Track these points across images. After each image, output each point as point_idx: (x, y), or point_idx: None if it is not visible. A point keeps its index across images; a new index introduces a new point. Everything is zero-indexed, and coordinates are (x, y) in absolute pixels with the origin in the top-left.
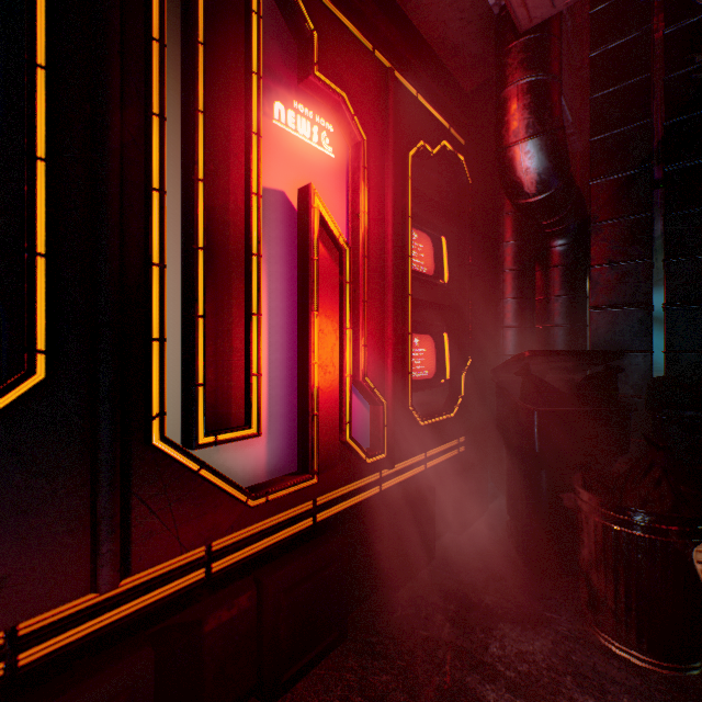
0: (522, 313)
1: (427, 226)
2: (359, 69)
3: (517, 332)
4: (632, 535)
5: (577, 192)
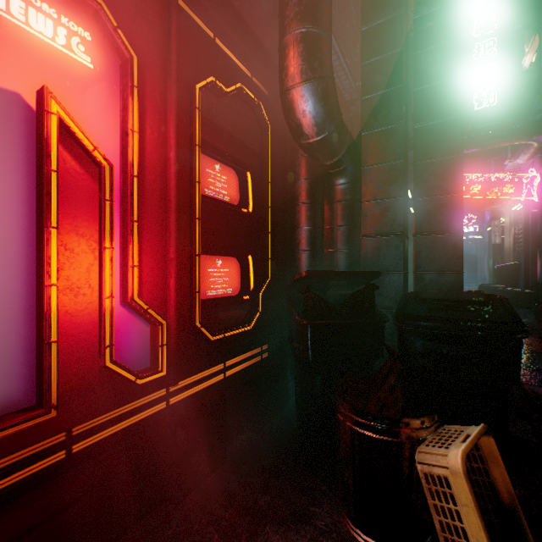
0: (313, 239)
1: (230, 160)
2: None
3: (309, 256)
4: (372, 438)
5: (351, 139)
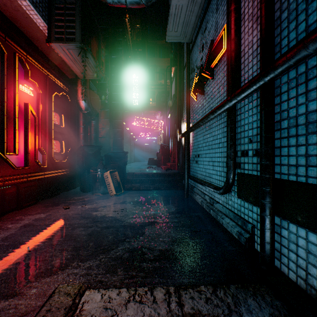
0: (85, 137)
1: (58, 111)
2: (40, 75)
3: (83, 142)
4: (97, 174)
5: (96, 112)
